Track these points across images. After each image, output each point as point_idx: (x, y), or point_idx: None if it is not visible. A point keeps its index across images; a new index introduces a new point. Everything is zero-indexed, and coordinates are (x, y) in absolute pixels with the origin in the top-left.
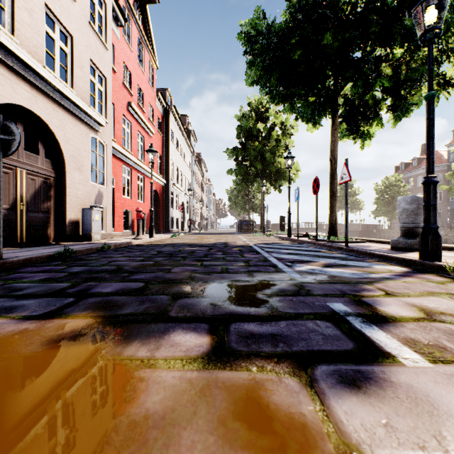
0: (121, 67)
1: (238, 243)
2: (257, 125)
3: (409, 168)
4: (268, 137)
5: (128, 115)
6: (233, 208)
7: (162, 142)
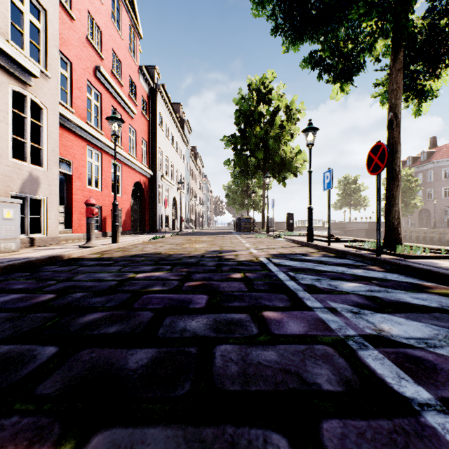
0: (84, 16)
1: (240, 255)
2: (259, 108)
3: (417, 162)
4: (271, 123)
5: (96, 82)
6: (231, 204)
7: (148, 127)
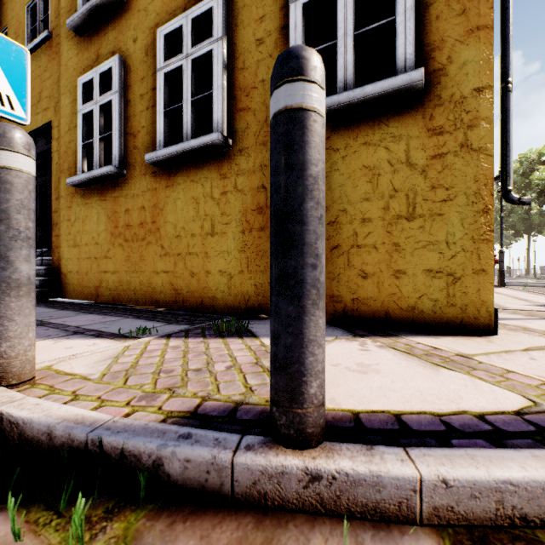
0: None
1: None
2: None
3: None
4: None
5: None
6: None
7: None
